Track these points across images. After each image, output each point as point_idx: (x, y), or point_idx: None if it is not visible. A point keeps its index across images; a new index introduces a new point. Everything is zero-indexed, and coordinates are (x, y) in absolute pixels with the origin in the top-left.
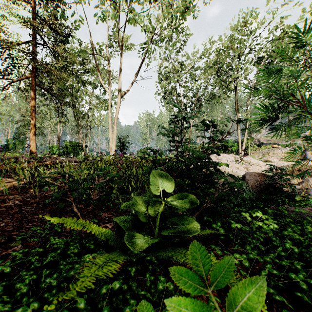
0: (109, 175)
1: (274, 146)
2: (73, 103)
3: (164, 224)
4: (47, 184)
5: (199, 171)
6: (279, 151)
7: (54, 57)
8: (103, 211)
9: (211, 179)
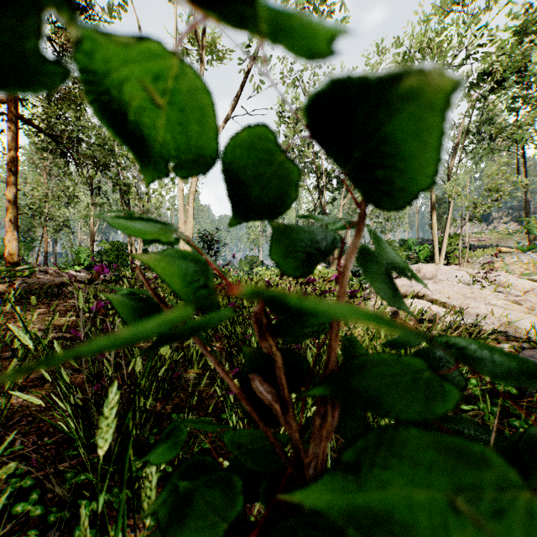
0: None
1: (501, 250)
2: (106, 162)
3: None
4: None
5: None
6: (515, 260)
7: None
8: None
9: None
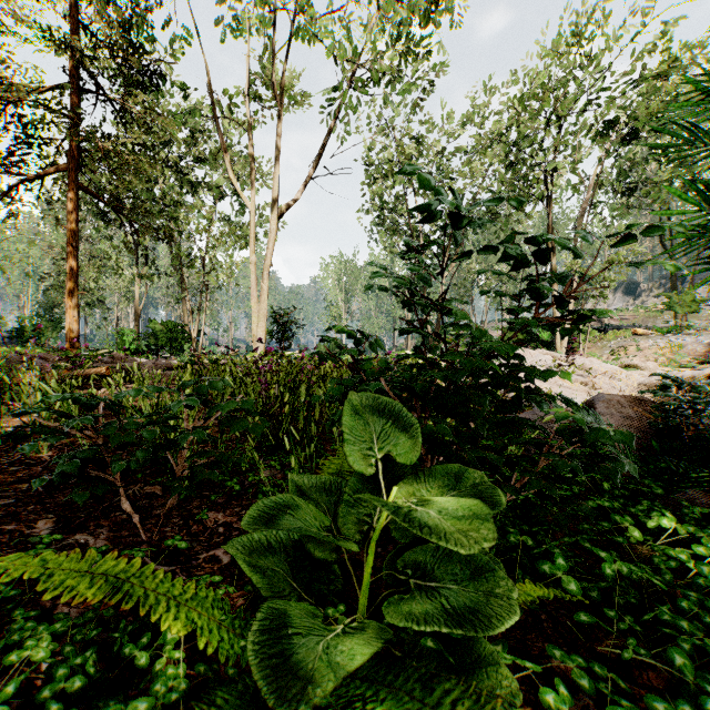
0: (222, 407)
1: (638, 332)
2: (168, 231)
3: (388, 572)
4: (48, 430)
5: (490, 394)
6: (651, 344)
7: (122, 124)
8: (212, 506)
9: (525, 418)
